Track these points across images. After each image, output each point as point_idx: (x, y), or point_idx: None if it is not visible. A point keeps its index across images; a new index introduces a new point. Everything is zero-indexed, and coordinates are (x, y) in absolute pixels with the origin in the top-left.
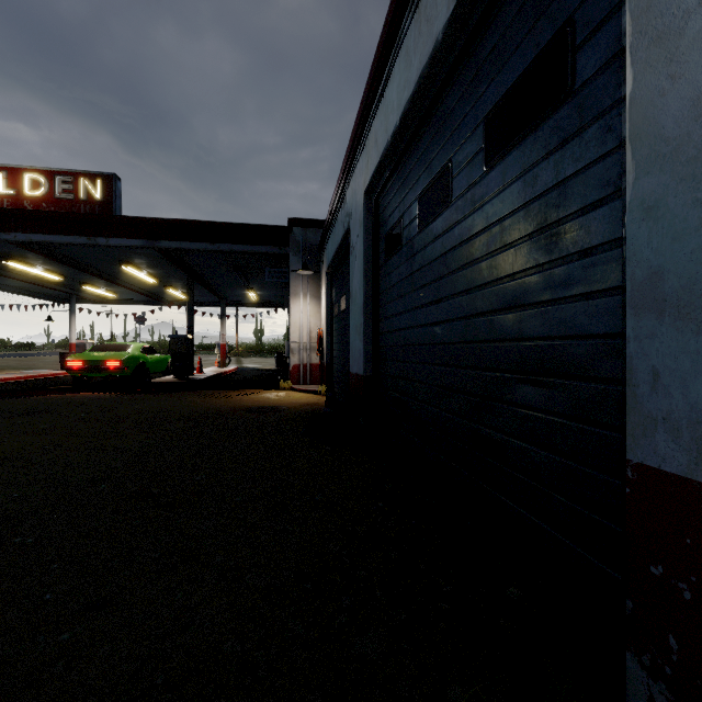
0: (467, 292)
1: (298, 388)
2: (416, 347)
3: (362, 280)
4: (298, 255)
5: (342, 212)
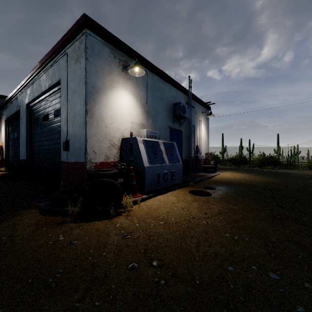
0: (51, 140)
1: None
2: (42, 150)
3: (25, 130)
4: None
5: (16, 102)
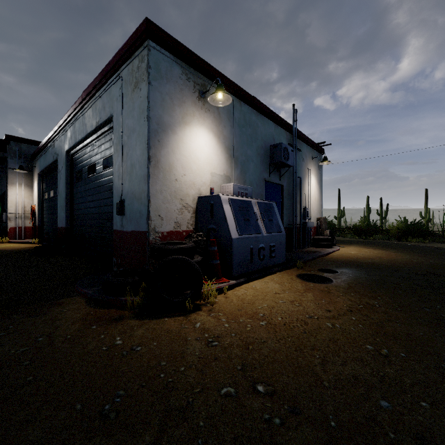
0: (99, 200)
1: (16, 241)
2: (87, 215)
3: (65, 187)
4: (15, 158)
5: (52, 150)
